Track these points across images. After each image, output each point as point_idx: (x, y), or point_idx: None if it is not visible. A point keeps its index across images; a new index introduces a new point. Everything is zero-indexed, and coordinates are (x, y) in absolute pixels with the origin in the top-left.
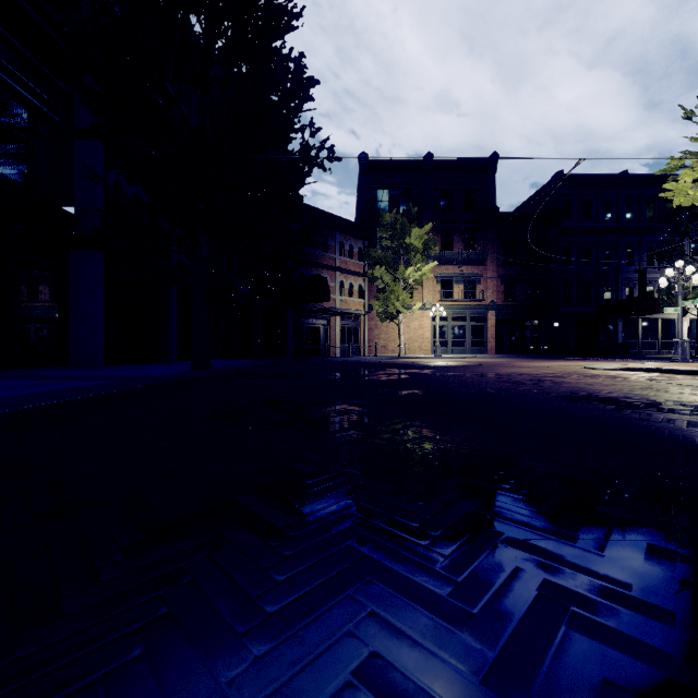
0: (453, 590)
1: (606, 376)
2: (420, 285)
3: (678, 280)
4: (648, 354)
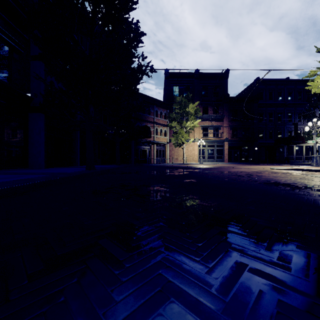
0: (224, 308)
1: (282, 173)
2: (193, 130)
3: (314, 128)
4: (298, 162)
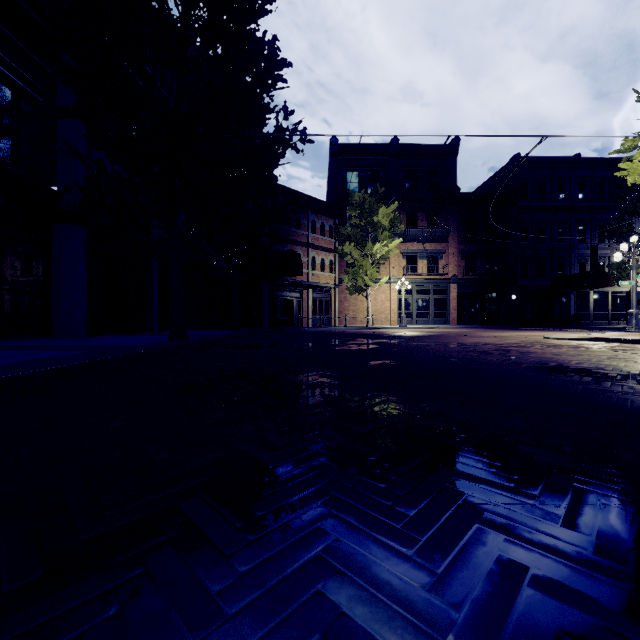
0: None
1: (569, 346)
2: (387, 260)
3: (633, 255)
4: (599, 325)
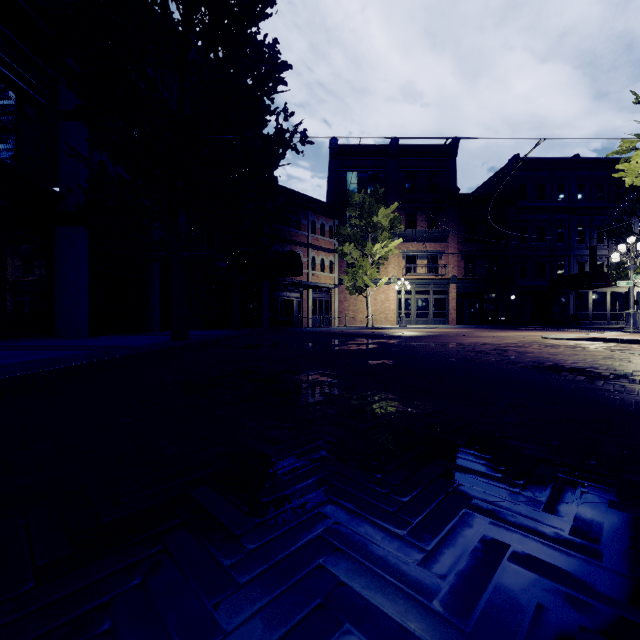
0: None
1: (566, 346)
2: (386, 260)
3: (630, 255)
4: (598, 325)
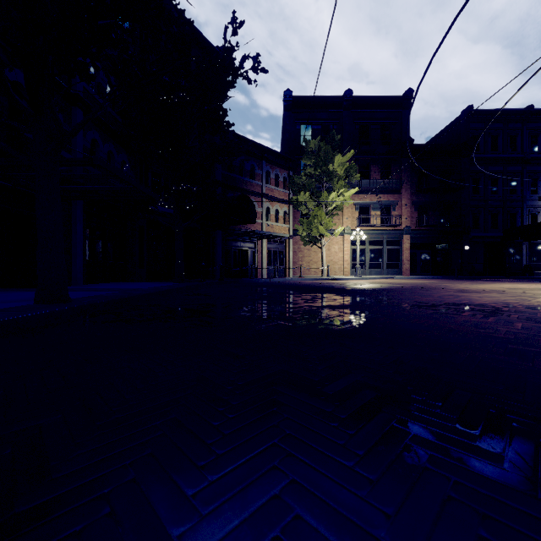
0: None
1: None
2: (341, 210)
3: None
4: None
